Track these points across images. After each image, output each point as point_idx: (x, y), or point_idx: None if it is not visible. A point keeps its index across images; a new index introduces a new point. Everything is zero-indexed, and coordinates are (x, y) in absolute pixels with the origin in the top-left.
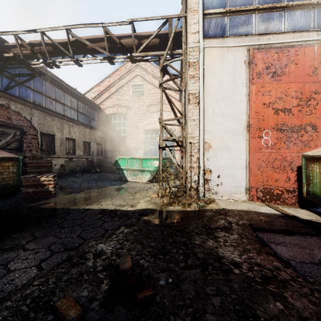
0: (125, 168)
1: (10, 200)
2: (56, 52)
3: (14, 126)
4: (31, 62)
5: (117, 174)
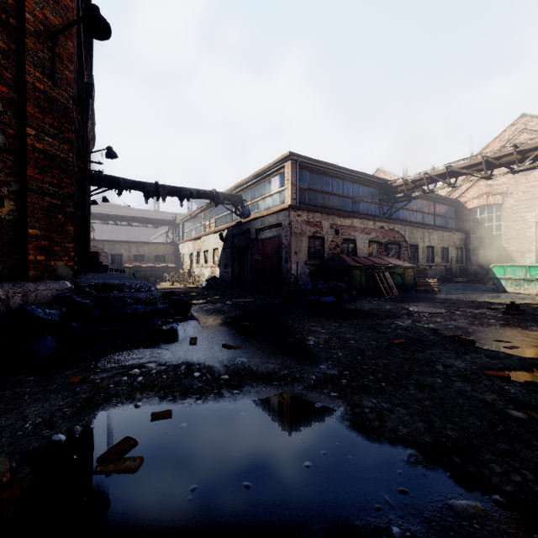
0: (502, 277)
1: (410, 294)
2: (433, 182)
3: (396, 243)
4: (412, 194)
5: (488, 285)
